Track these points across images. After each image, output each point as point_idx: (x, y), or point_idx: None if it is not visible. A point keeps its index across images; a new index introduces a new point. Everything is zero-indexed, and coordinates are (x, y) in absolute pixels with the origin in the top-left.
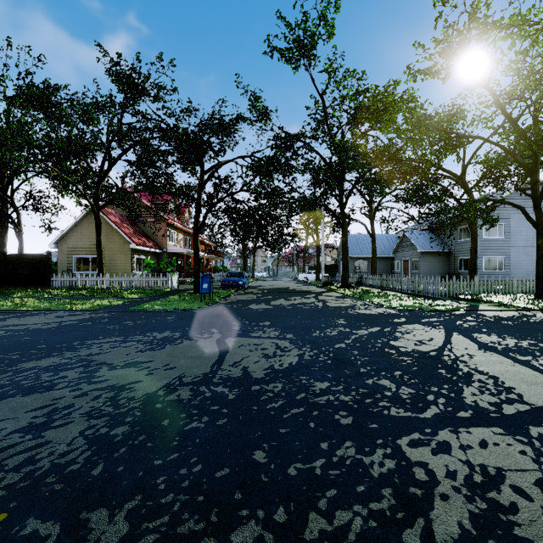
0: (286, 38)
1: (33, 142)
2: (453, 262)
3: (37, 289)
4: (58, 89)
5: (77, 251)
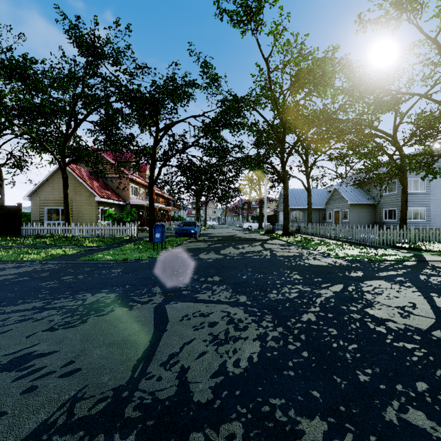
0: (234, 2)
1: (3, 103)
2: (379, 213)
3: (7, 237)
4: (35, 62)
5: (48, 203)
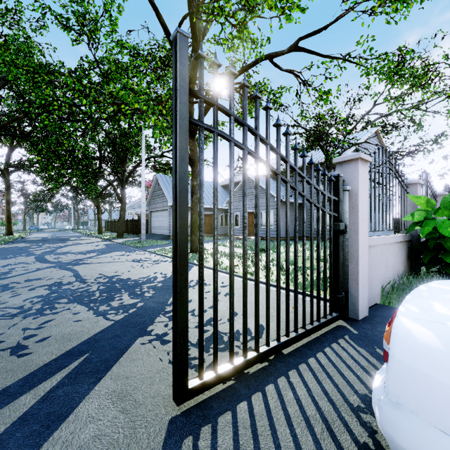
0: None
1: None
2: None
3: None
4: None
5: None
